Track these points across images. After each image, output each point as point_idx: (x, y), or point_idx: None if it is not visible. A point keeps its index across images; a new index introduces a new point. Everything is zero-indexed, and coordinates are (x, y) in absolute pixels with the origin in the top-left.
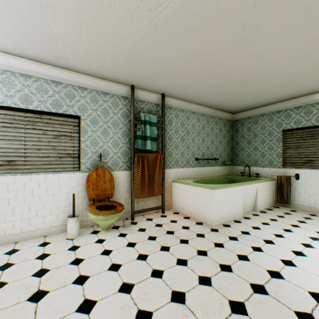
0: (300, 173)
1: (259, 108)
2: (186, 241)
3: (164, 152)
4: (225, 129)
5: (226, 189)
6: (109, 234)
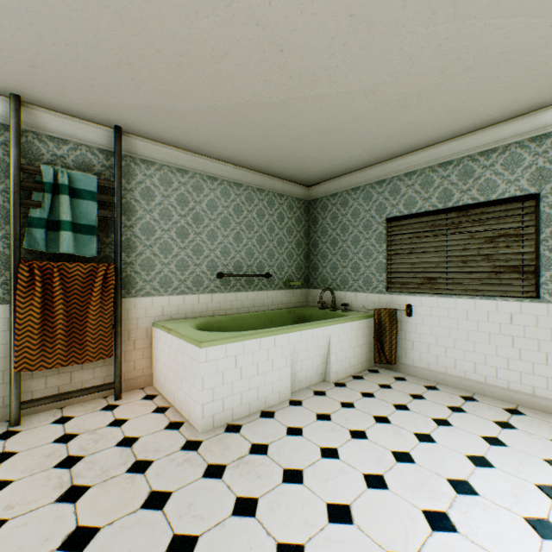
0: (414, 304)
1: (348, 175)
2: (78, 495)
3: (121, 260)
4: (291, 217)
5: (242, 344)
6: None
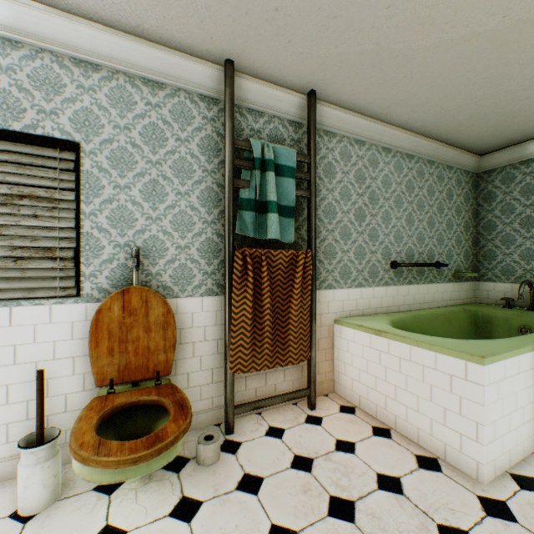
0: None
1: None
2: None
3: (315, 247)
4: (459, 194)
5: (516, 359)
6: (148, 497)
